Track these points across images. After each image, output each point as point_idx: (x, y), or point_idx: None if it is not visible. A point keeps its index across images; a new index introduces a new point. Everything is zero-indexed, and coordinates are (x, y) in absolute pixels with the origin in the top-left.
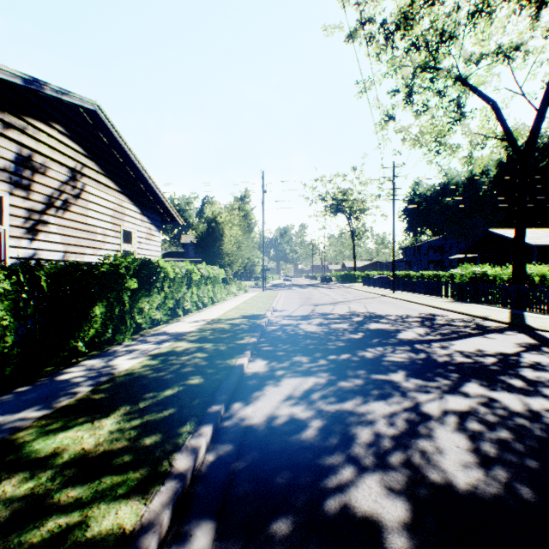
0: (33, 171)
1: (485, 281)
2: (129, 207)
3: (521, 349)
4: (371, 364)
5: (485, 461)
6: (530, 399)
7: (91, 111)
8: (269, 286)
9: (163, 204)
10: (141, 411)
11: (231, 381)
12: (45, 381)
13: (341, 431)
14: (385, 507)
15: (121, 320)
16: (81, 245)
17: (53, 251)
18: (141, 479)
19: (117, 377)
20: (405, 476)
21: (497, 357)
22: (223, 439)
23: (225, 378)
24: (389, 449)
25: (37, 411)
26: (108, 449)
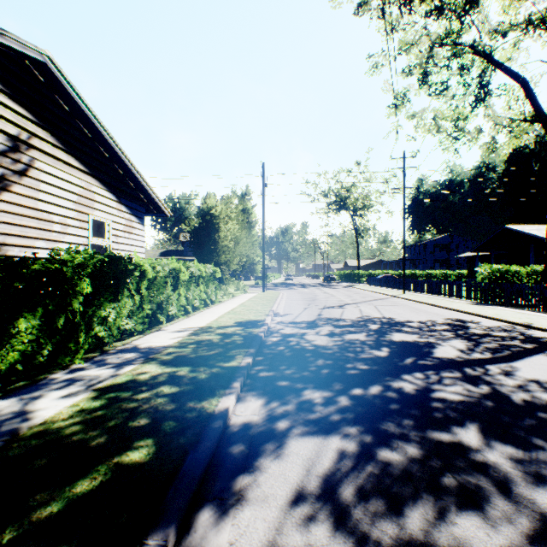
0: None
1: (511, 281)
2: (100, 192)
3: None
4: (419, 408)
5: None
6: None
7: (41, 66)
8: (270, 285)
9: (146, 192)
10: None
11: (200, 453)
12: None
13: None
14: None
15: (74, 333)
16: (28, 236)
17: None
18: None
19: (16, 440)
20: None
21: None
22: None
23: (192, 446)
24: None
25: None
26: None
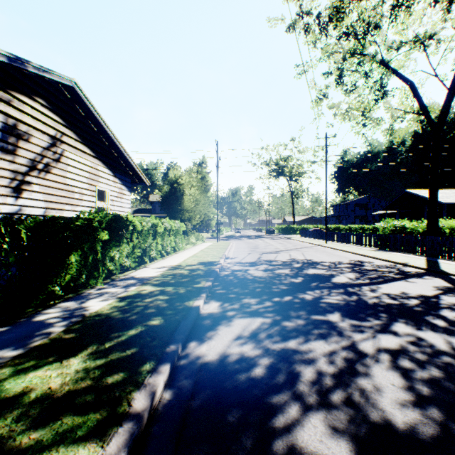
0: (17, 138)
1: (404, 233)
2: (103, 170)
3: (440, 292)
4: (311, 306)
5: (419, 399)
6: (453, 338)
7: (69, 88)
8: (223, 237)
9: (132, 168)
10: (107, 350)
11: (188, 321)
12: (23, 321)
13: (287, 369)
14: (330, 448)
15: (94, 267)
16: (61, 202)
17: (36, 207)
18: (101, 419)
19: (87, 317)
20: (347, 415)
21: (420, 299)
22: (179, 377)
23: (182, 319)
24: (331, 388)
25: (12, 350)
26: (73, 388)
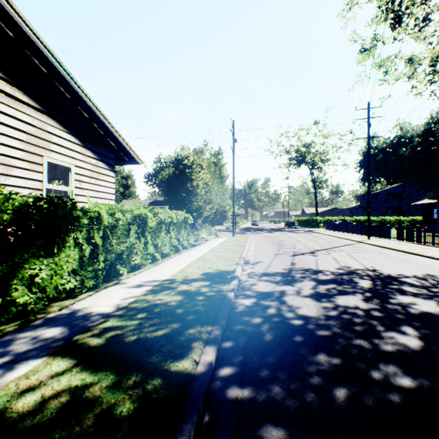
0: None
1: None
2: (59, 134)
3: None
4: None
5: None
6: None
7: None
8: (239, 230)
9: (115, 138)
10: None
11: None
12: None
13: None
14: None
15: None
16: None
17: None
18: None
19: None
20: None
21: None
22: None
23: None
24: None
25: None
26: None
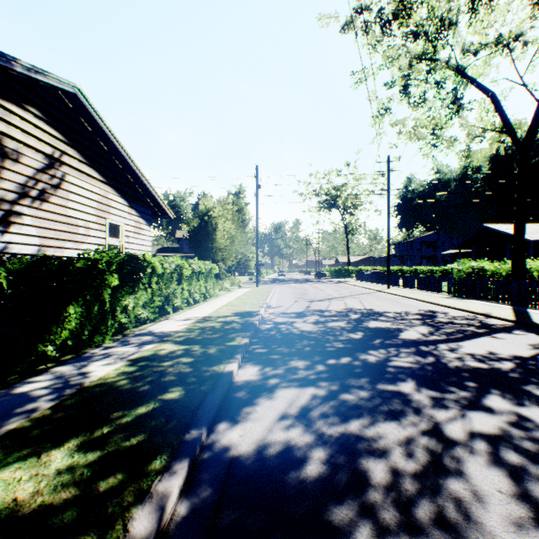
0: (2, 157)
1: (483, 277)
2: (115, 199)
3: (538, 352)
4: (376, 371)
5: None
6: None
7: (71, 95)
8: (264, 281)
9: (153, 197)
10: (104, 438)
11: (216, 394)
12: (0, 394)
13: (350, 465)
14: None
15: (102, 319)
16: (61, 239)
17: (27, 245)
18: None
19: (85, 388)
20: None
21: (514, 361)
22: (201, 479)
23: (210, 390)
24: (414, 496)
25: None
26: (47, 500)
